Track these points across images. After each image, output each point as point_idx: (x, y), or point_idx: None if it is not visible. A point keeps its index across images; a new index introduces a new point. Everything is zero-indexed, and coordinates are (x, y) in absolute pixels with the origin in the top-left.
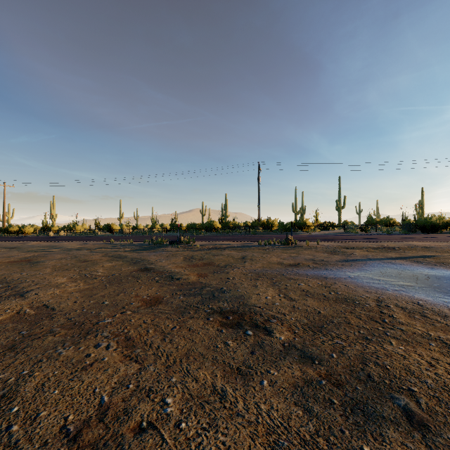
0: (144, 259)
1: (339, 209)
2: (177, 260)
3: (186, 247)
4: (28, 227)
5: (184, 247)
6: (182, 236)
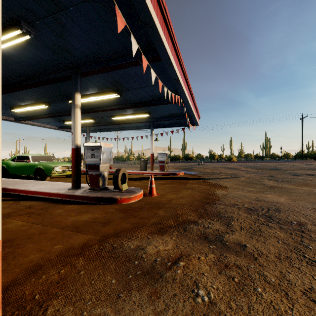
0: None
1: (183, 150)
2: None
3: None
4: None
5: None
6: None
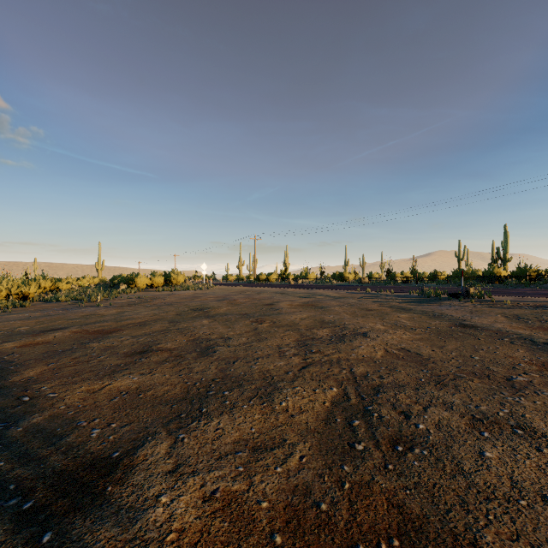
0: (442, 314)
1: None
2: (497, 318)
3: (484, 303)
4: (272, 275)
5: (480, 303)
6: (469, 287)
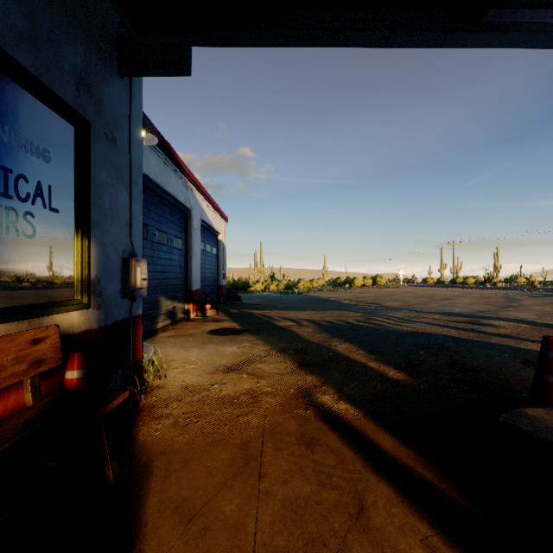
0: (520, 299)
1: None
2: (542, 301)
3: None
4: (470, 279)
5: None
6: None
